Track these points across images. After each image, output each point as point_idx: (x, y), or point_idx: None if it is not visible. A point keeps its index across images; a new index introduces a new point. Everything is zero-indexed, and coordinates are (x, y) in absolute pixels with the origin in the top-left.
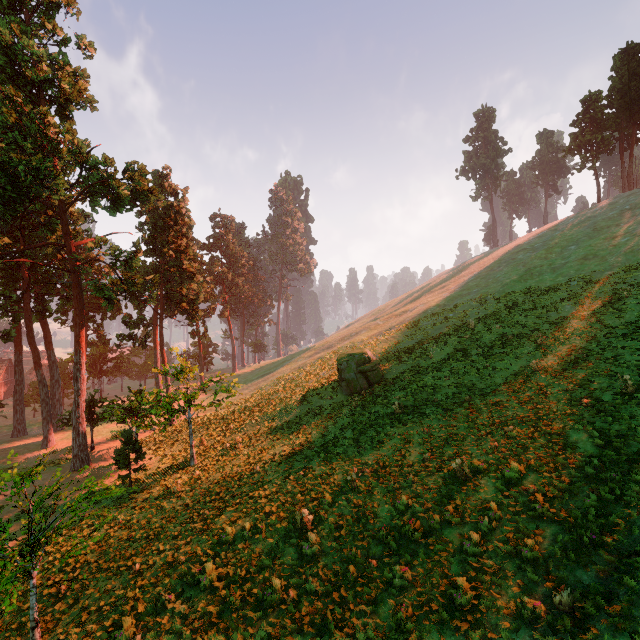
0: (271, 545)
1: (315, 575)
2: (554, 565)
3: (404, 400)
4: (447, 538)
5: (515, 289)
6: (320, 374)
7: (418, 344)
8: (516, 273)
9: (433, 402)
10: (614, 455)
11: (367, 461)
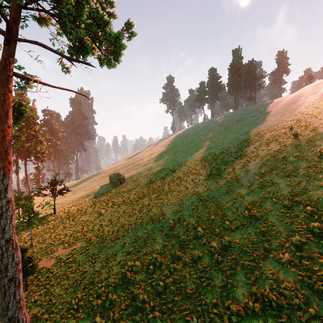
0: (93, 218)
1: (105, 220)
2: (152, 206)
3: (131, 186)
4: (135, 208)
5: (170, 151)
6: (102, 182)
7: (138, 170)
8: (173, 145)
9: (139, 186)
10: (169, 189)
11: (119, 201)
